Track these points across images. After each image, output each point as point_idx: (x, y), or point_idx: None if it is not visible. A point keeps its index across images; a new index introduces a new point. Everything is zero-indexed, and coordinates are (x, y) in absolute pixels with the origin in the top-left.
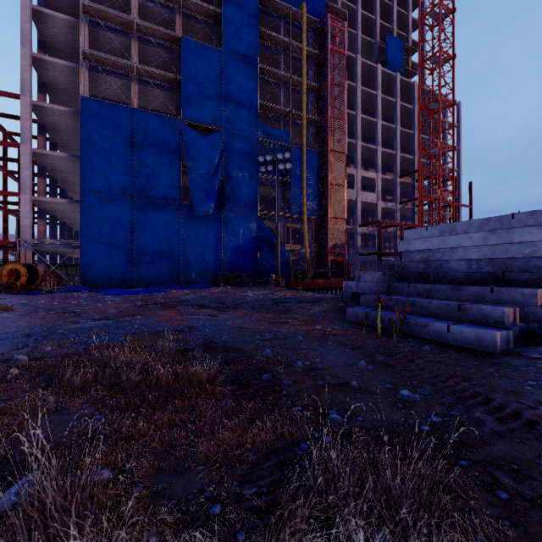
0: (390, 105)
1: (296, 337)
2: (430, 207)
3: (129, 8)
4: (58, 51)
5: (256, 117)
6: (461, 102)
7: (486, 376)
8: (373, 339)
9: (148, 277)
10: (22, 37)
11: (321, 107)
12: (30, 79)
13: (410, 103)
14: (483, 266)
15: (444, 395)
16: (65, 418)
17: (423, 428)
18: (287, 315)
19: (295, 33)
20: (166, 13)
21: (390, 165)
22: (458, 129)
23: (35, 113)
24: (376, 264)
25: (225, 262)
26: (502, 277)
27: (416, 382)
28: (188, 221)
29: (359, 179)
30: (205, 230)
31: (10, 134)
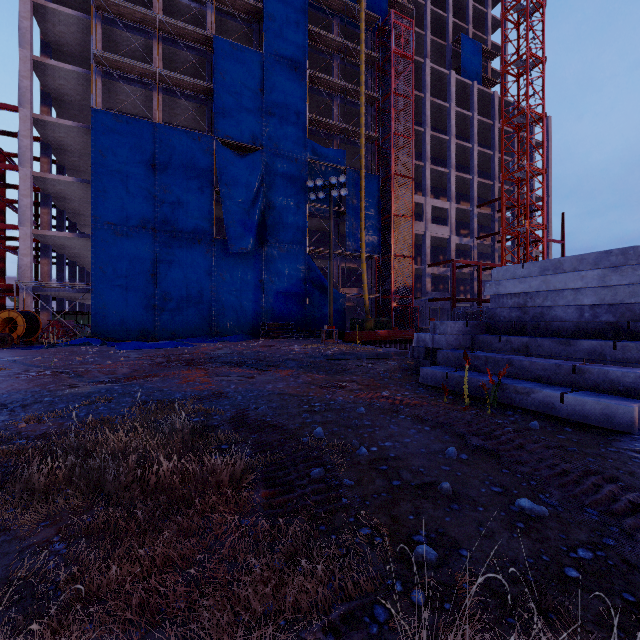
0: (466, 120)
1: (357, 408)
2: (514, 244)
3: (150, 3)
4: (66, 55)
5: (304, 134)
6: (550, 117)
7: (633, 472)
8: (459, 411)
9: (174, 327)
10: (21, 37)
11: (383, 123)
12: (30, 87)
13: (489, 118)
14: (601, 314)
15: (584, 508)
16: (5, 550)
17: (568, 572)
18: (343, 376)
19: (352, 33)
20: (195, 9)
21: (466, 193)
22: (547, 149)
23: (38, 130)
24: (449, 312)
25: (267, 310)
26: (627, 328)
27: (534, 482)
28: (222, 260)
29: (428, 210)
30: (242, 271)
31: (8, 155)
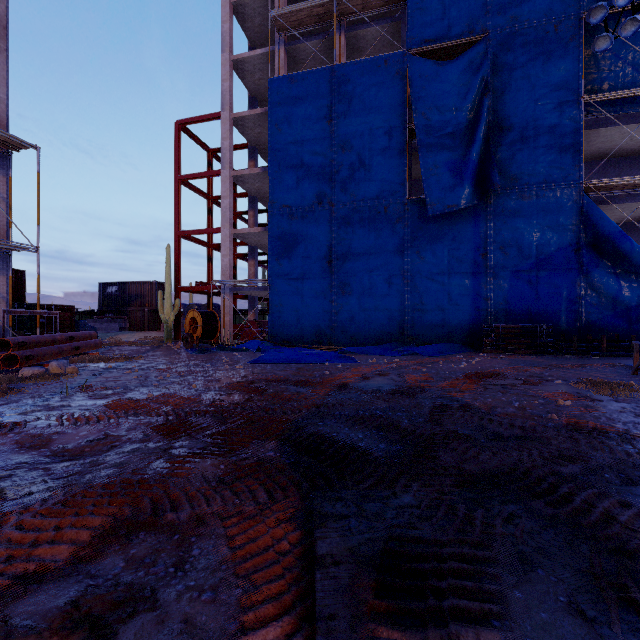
0: None
1: None
2: None
3: None
4: None
5: None
6: None
7: None
8: None
9: (353, 330)
10: (222, 43)
11: None
12: (228, 88)
13: None
14: None
15: None
16: None
17: None
18: None
19: None
20: None
21: None
22: None
23: (241, 133)
24: None
25: (495, 303)
26: None
27: None
28: (418, 229)
29: None
30: (451, 242)
31: None
